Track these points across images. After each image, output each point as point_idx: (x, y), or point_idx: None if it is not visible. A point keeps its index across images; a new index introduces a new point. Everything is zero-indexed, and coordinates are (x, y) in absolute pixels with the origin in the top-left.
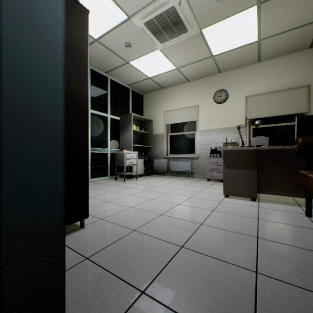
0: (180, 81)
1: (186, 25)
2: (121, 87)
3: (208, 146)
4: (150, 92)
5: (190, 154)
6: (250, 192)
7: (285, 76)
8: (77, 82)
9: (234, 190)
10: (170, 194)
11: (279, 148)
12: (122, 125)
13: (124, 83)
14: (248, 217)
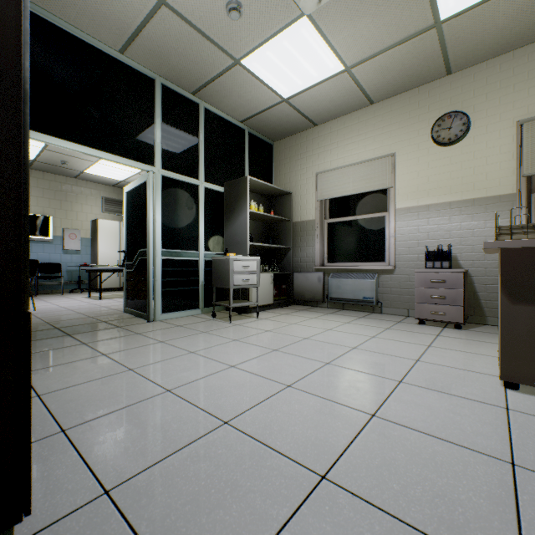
0: (352, 104)
1: None
2: (226, 126)
3: (418, 245)
4: (286, 136)
5: (375, 262)
6: None
7: None
8: None
9: None
10: (340, 369)
11: None
12: (229, 203)
13: (233, 117)
14: None
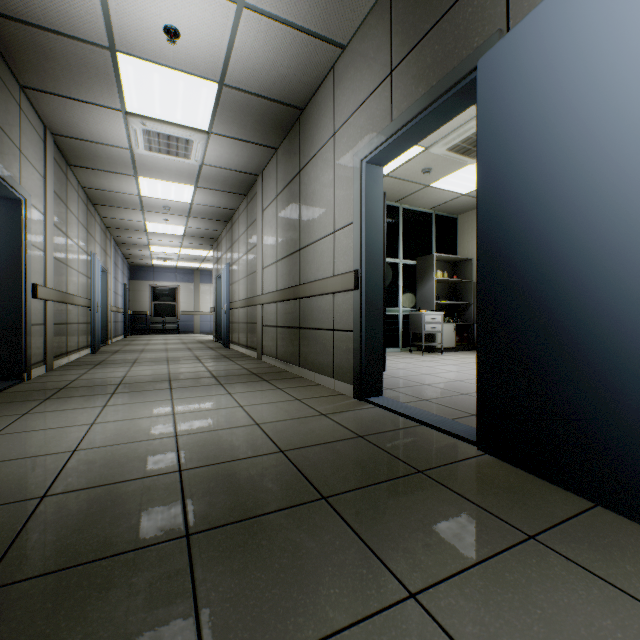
0: None
1: None
2: (418, 215)
3: None
4: (468, 211)
5: None
6: None
7: None
8: None
9: None
10: None
11: None
12: (420, 272)
13: (423, 208)
14: None
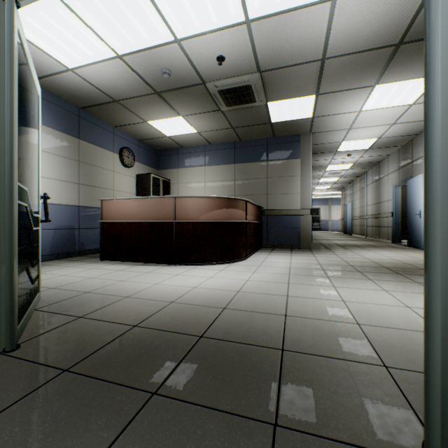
0: None
1: None
2: None
3: None
4: None
5: None
6: None
7: None
8: (406, 205)
9: None
10: None
11: None
12: None
13: None
14: None
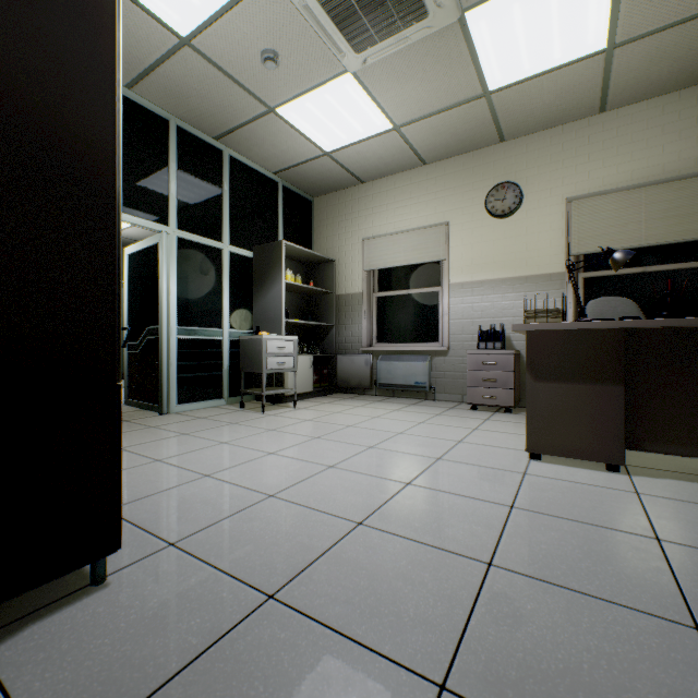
0: (403, 163)
1: None
2: (256, 178)
3: (472, 324)
4: (329, 192)
5: (428, 343)
6: (605, 448)
7: (669, 145)
8: (72, 93)
9: (558, 441)
10: (383, 451)
11: (692, 324)
12: (260, 271)
13: (264, 167)
14: (625, 532)
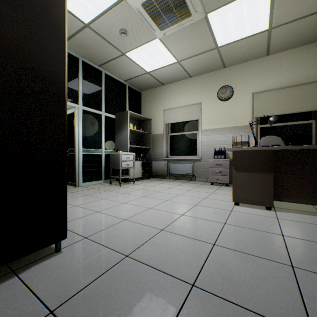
0: (181, 77)
1: (190, 8)
2: (116, 83)
3: (211, 147)
4: (148, 89)
5: (192, 155)
6: (265, 200)
7: (296, 70)
8: (48, 57)
9: (246, 197)
10: (172, 202)
11: (300, 148)
12: (118, 124)
13: (120, 78)
14: (270, 233)
